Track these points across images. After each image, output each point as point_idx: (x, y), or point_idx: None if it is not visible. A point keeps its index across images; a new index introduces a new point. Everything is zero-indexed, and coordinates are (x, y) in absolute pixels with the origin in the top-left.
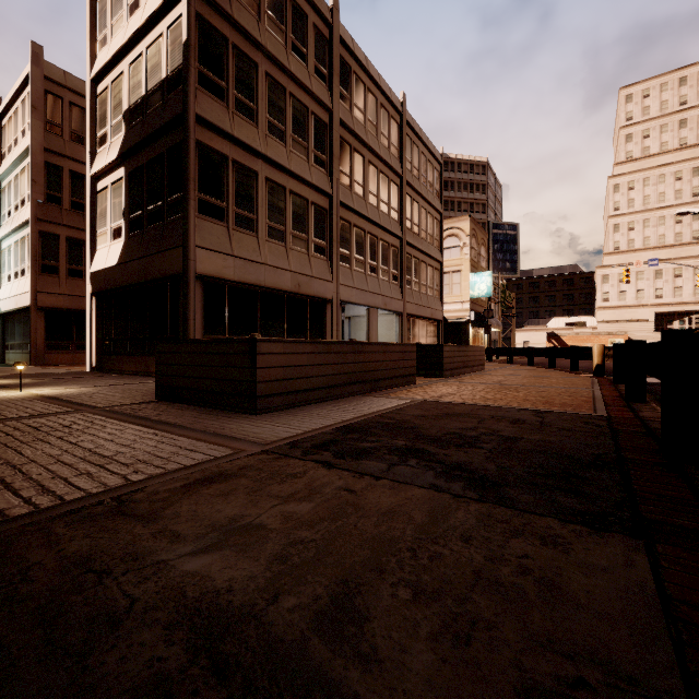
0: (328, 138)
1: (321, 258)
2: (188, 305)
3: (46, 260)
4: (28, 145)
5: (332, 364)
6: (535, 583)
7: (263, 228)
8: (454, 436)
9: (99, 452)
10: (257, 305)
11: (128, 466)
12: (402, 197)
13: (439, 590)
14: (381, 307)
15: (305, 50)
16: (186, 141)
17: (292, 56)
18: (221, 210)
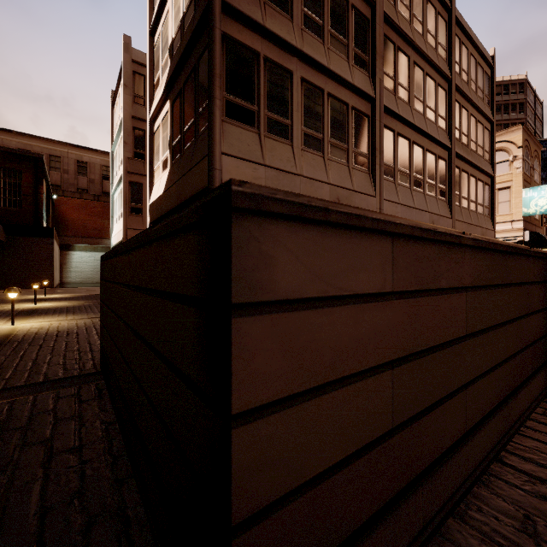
0: (369, 35)
1: (362, 170)
2: None
3: (133, 204)
4: (122, 116)
5: (511, 320)
6: None
7: (298, 136)
8: None
9: None
10: None
11: None
12: (450, 102)
13: None
14: None
15: None
16: (210, 32)
17: None
18: (251, 114)
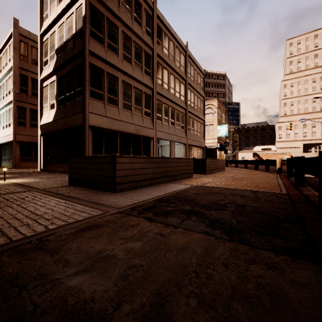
0: (151, 62)
1: (148, 118)
2: (85, 140)
3: (20, 119)
4: (12, 66)
5: (153, 168)
6: (268, 295)
7: (121, 104)
8: (213, 204)
9: (36, 212)
10: (118, 140)
11: (48, 220)
12: (186, 89)
13: (213, 299)
14: (176, 141)
15: (140, 21)
16: (84, 62)
17: (134, 23)
18: (101, 95)
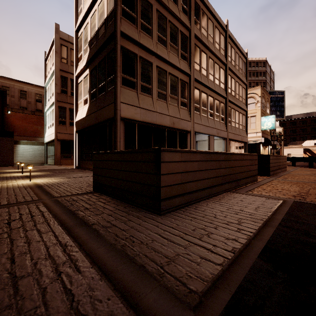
0: (188, 44)
1: (185, 109)
2: (116, 134)
3: (61, 118)
4: (54, 69)
5: (213, 169)
6: None
7: (155, 93)
8: None
9: None
10: (152, 134)
11: None
12: (226, 76)
13: None
14: (216, 135)
15: None
16: (115, 45)
17: (169, 0)
18: (133, 83)
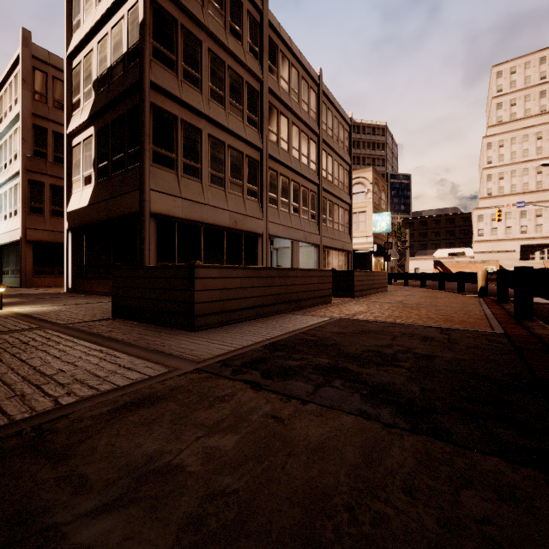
0: (259, 103)
1: (254, 200)
2: (144, 238)
3: (34, 203)
4: (20, 111)
5: (262, 287)
6: None
7: (206, 176)
8: (373, 353)
9: (42, 370)
10: (201, 238)
11: (63, 387)
12: (319, 151)
13: None
14: (302, 240)
15: (240, 31)
16: (142, 103)
17: (230, 36)
18: (171, 160)
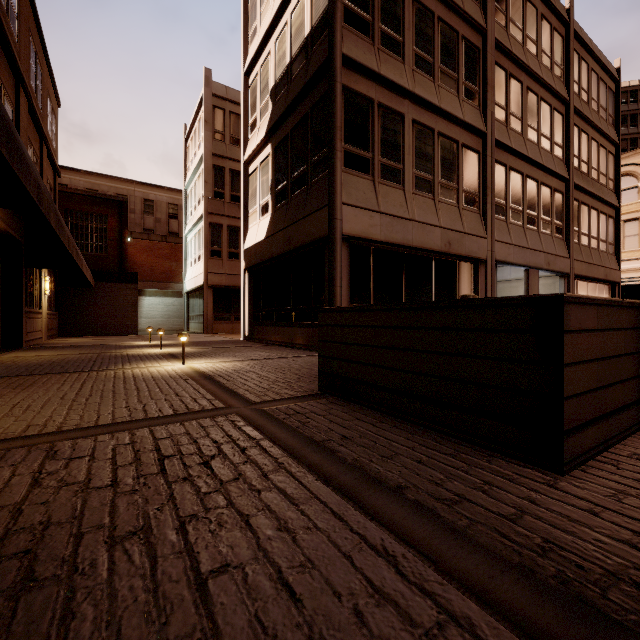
0: (480, 65)
1: (472, 210)
2: (334, 270)
3: (213, 246)
4: (202, 154)
5: None
6: None
7: (410, 179)
8: None
9: None
10: (402, 269)
11: None
12: (568, 127)
13: None
14: (543, 267)
15: None
16: (332, 86)
17: None
18: (366, 161)
